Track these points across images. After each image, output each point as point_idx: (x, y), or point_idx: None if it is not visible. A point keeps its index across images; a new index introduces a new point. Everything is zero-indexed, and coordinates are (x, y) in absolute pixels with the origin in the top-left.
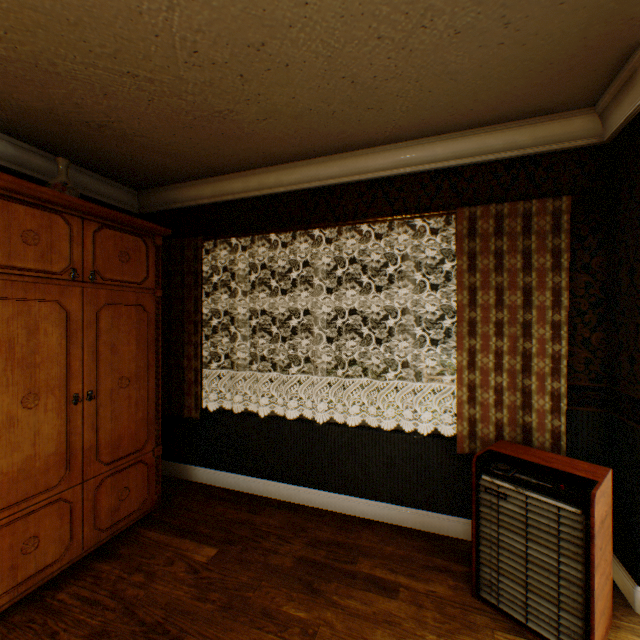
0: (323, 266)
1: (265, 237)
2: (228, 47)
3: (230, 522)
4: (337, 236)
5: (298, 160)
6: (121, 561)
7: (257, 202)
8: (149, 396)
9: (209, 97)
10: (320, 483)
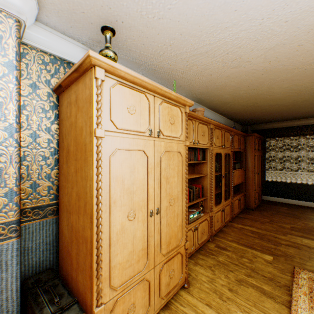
0: (306, 144)
1: (287, 137)
2: (308, 111)
3: (283, 205)
4: (313, 137)
5: (301, 119)
6: (265, 206)
7: (284, 128)
8: (260, 175)
9: (293, 115)
10: (307, 200)
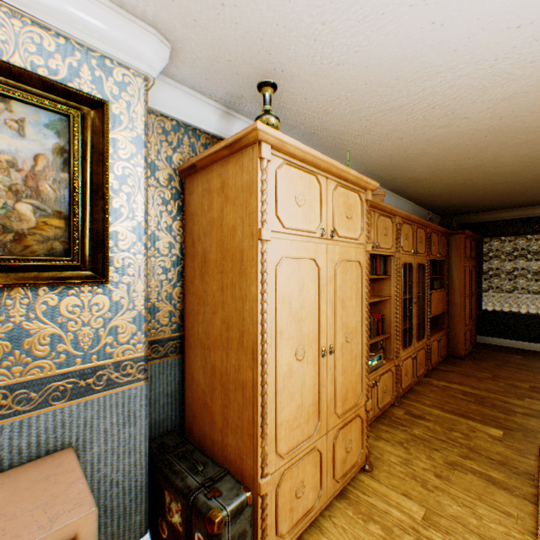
0: None
1: (520, 236)
2: None
3: (514, 352)
4: None
5: None
6: (483, 354)
7: (515, 221)
8: (474, 301)
9: (532, 198)
10: None
